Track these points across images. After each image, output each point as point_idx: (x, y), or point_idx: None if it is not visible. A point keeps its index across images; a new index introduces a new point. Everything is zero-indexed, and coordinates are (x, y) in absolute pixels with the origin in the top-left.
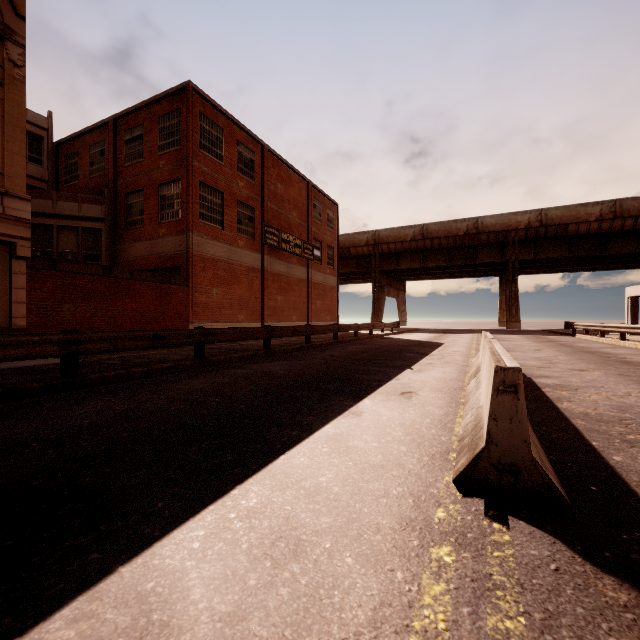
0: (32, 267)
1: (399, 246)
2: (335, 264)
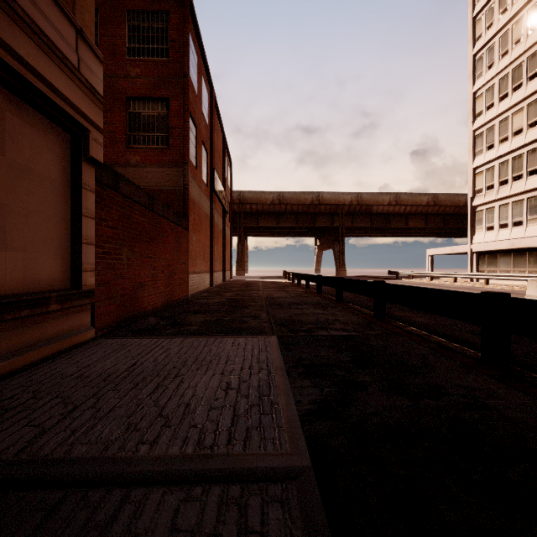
0: (98, 181)
1: (260, 207)
2: (230, 218)
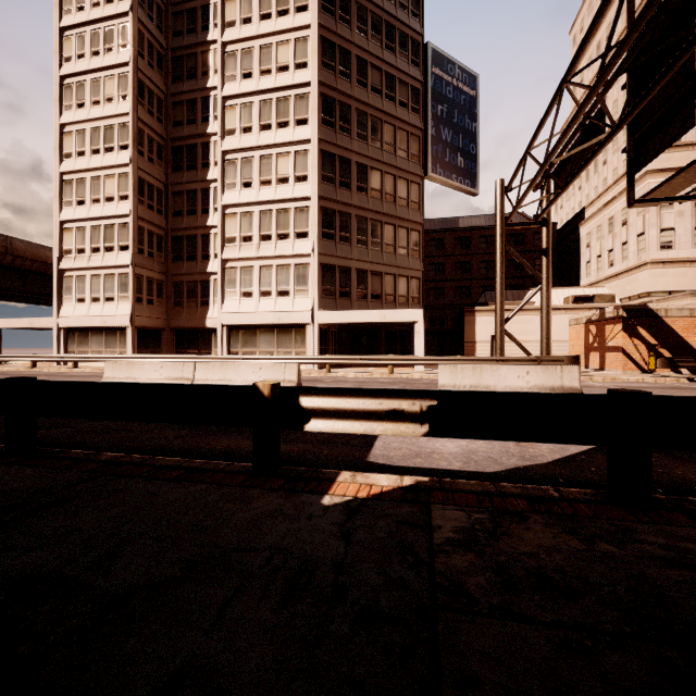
0: None
1: None
2: None
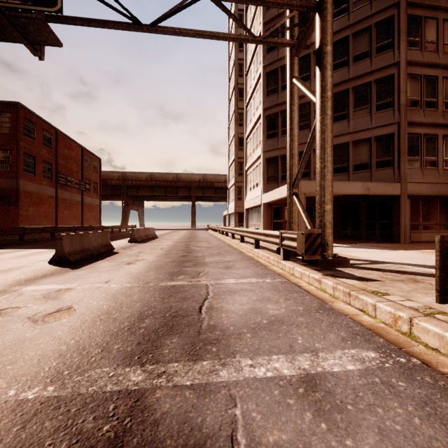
0: None
1: (138, 182)
2: (98, 192)
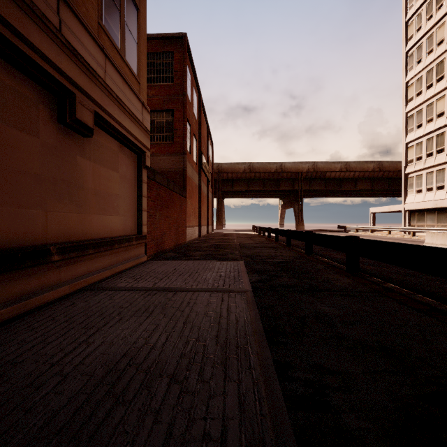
0: (148, 177)
1: (234, 175)
2: (211, 185)
